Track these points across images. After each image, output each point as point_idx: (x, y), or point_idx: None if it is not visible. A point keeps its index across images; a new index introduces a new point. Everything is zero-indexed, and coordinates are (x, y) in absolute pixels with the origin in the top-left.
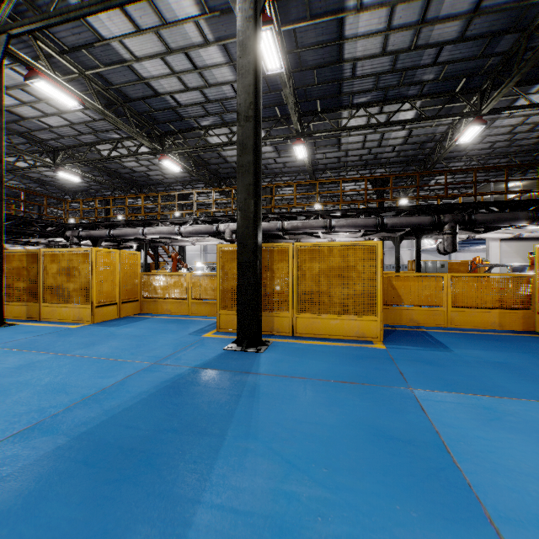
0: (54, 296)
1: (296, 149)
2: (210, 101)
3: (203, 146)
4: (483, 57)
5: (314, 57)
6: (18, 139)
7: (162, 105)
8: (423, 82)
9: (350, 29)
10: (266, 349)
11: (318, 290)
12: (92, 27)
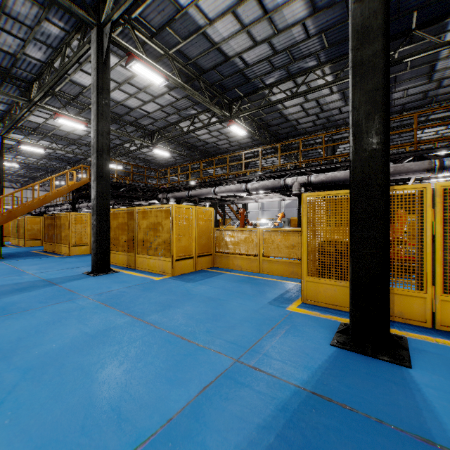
0: (144, 248)
1: None
2: (277, 52)
3: (267, 105)
4: None
5: None
6: (129, 128)
7: (230, 70)
8: None
9: None
10: (411, 359)
11: None
12: None
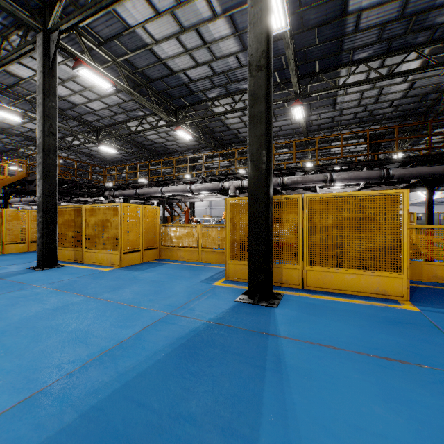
0: (92, 243)
1: (294, 110)
2: (216, 74)
3: (210, 116)
4: None
5: (316, 16)
6: (72, 122)
7: (176, 82)
8: (434, 27)
9: None
10: (279, 304)
11: (330, 242)
12: (121, 17)
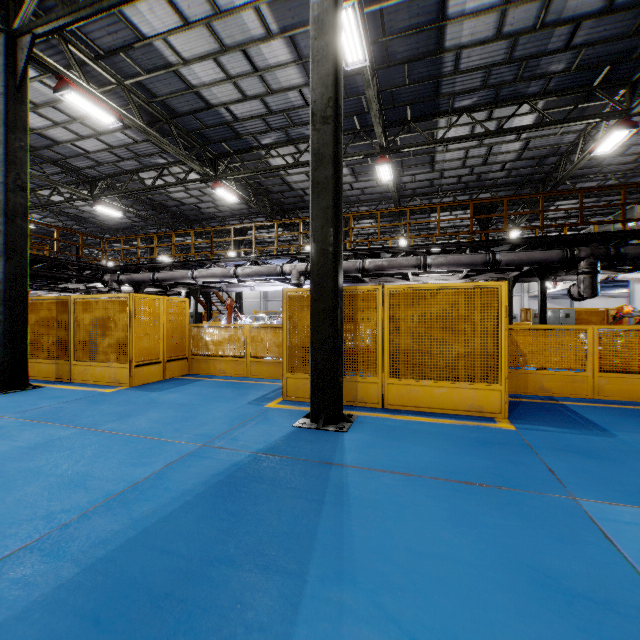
0: (86, 352)
1: (380, 169)
2: (272, 112)
3: (264, 170)
4: (636, 35)
5: (405, 48)
6: (51, 168)
7: (215, 120)
8: (549, 75)
9: (455, 5)
10: (350, 428)
11: (417, 347)
12: (130, 23)
